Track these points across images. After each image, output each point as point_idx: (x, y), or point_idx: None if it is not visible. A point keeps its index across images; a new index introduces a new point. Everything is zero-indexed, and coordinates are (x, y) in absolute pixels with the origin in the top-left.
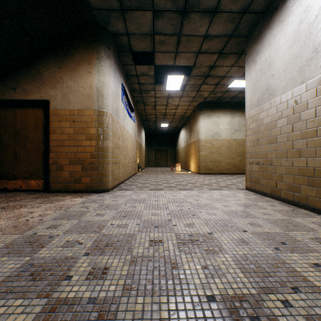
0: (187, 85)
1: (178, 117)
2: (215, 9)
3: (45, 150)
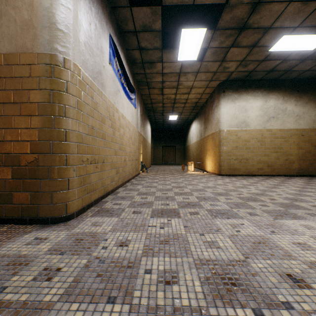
0: (208, 48)
1: (190, 106)
2: None
3: None
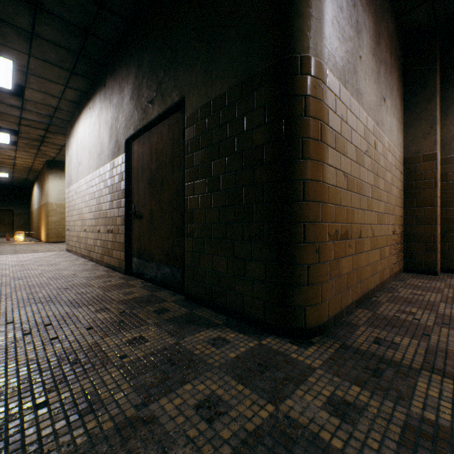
0: (19, 142)
1: (24, 169)
2: (23, 108)
3: None
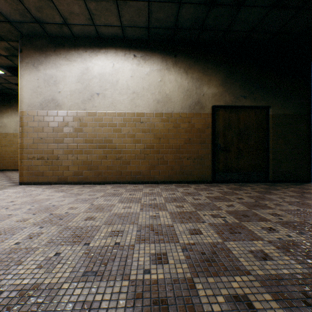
0: None
1: None
2: None
3: None
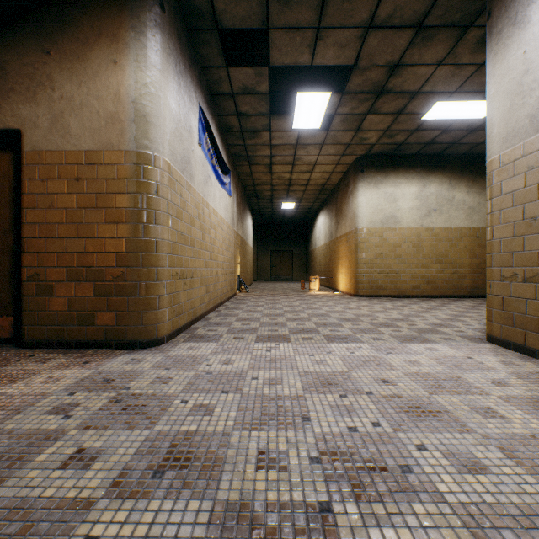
0: (336, 115)
1: (315, 189)
2: None
3: (17, 248)
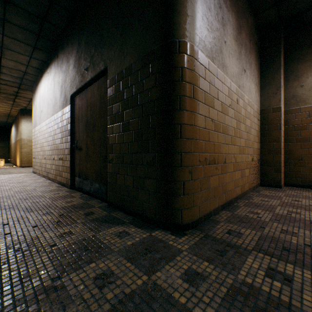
0: None
1: (4, 115)
2: (0, 71)
3: None
